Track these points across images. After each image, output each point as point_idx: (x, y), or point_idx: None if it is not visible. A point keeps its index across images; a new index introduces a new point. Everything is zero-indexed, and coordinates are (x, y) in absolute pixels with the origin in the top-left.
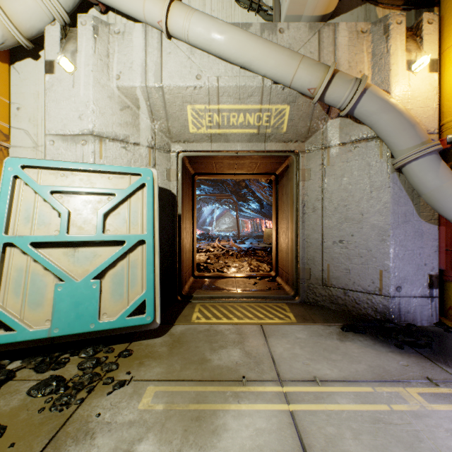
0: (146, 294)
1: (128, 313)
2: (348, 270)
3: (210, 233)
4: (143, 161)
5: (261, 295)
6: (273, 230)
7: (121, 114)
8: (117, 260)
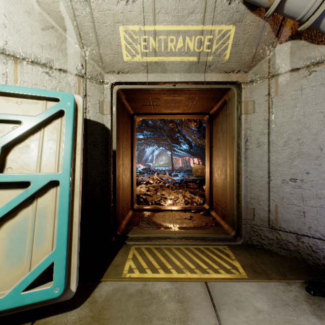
0: (55, 255)
1: (26, 285)
2: (302, 212)
3: (151, 168)
4: (71, 90)
5: (200, 235)
6: (206, 166)
7: (43, 34)
8: (19, 207)
